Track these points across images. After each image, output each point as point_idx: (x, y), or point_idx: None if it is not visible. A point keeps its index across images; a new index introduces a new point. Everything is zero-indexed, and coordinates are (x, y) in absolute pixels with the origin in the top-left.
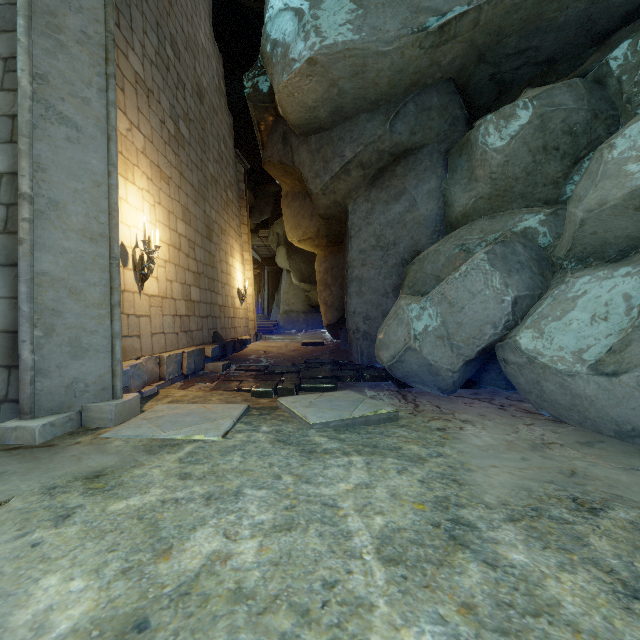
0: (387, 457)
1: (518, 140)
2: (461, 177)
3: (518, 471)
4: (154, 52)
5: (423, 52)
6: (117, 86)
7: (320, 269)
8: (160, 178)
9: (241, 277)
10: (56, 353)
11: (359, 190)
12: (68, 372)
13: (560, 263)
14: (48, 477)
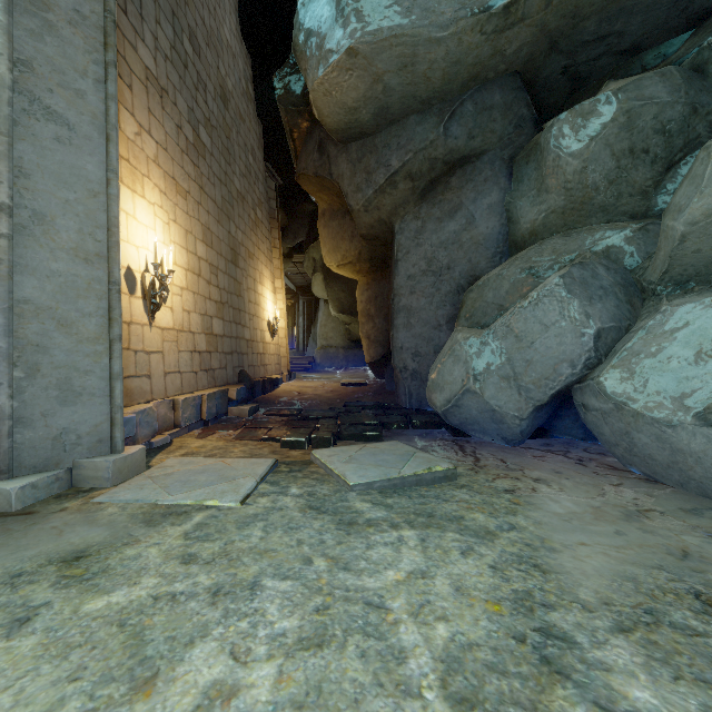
0: (446, 531)
1: (599, 142)
2: (528, 188)
3: (615, 551)
4: (169, 46)
5: (484, 38)
6: (123, 82)
7: (362, 298)
8: (176, 192)
9: (272, 308)
10: (41, 398)
11: (407, 206)
12: (56, 421)
13: (653, 288)
14: (15, 559)
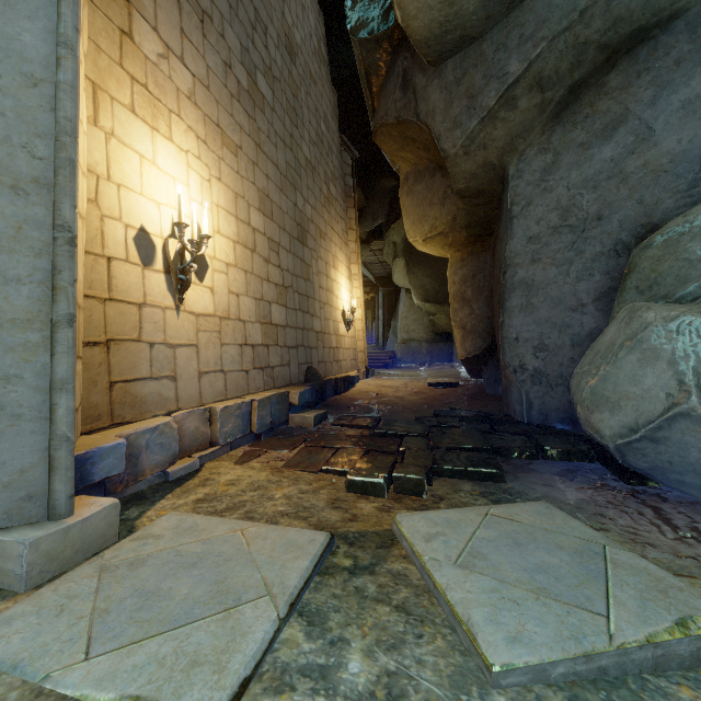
0: None
1: None
2: None
3: None
4: None
5: None
6: None
7: (454, 278)
8: (221, 143)
9: (347, 296)
10: None
11: (530, 134)
12: None
13: None
14: None
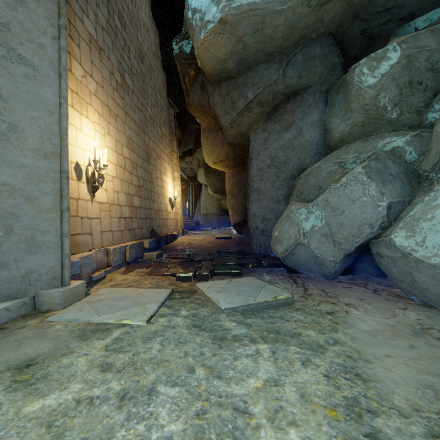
0: (290, 345)
1: (388, 77)
2: (338, 110)
3: (412, 362)
4: (105, 21)
5: (310, 10)
6: (74, 42)
7: (229, 183)
8: (109, 115)
9: (172, 190)
10: (14, 249)
11: (258, 123)
12: (24, 265)
13: (426, 175)
14: None
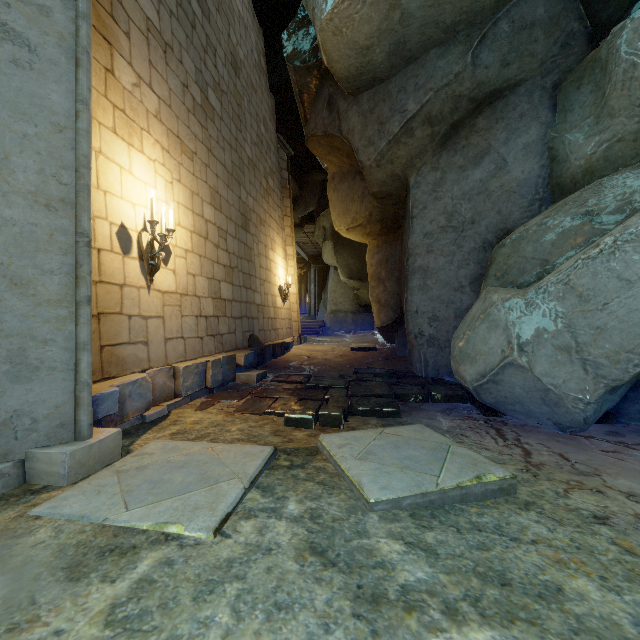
0: (549, 634)
1: None
2: (581, 117)
3: None
4: (175, 2)
5: None
6: (119, 28)
7: (372, 261)
8: (181, 151)
9: (283, 274)
10: None
11: (424, 156)
12: (5, 402)
13: None
14: None
